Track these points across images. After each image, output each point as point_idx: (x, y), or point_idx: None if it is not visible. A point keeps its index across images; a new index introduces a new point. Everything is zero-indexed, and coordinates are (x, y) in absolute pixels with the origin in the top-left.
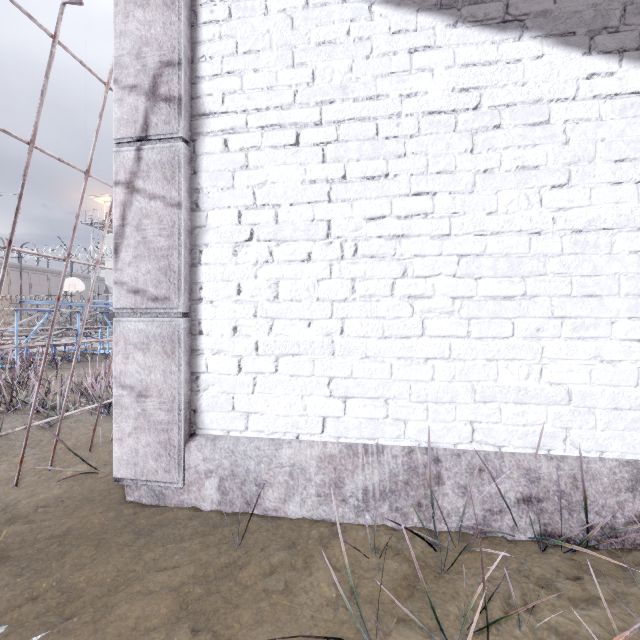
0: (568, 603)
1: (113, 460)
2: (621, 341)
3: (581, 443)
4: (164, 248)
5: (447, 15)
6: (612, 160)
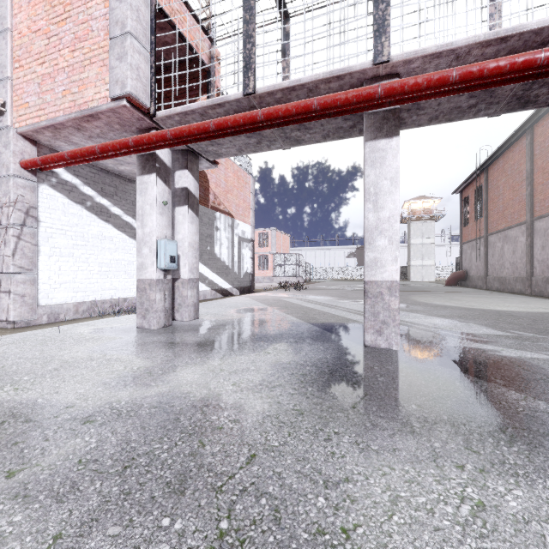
0: (120, 314)
1: (12, 316)
2: (123, 279)
3: (118, 296)
4: (31, 256)
5: (97, 216)
6: (122, 249)
